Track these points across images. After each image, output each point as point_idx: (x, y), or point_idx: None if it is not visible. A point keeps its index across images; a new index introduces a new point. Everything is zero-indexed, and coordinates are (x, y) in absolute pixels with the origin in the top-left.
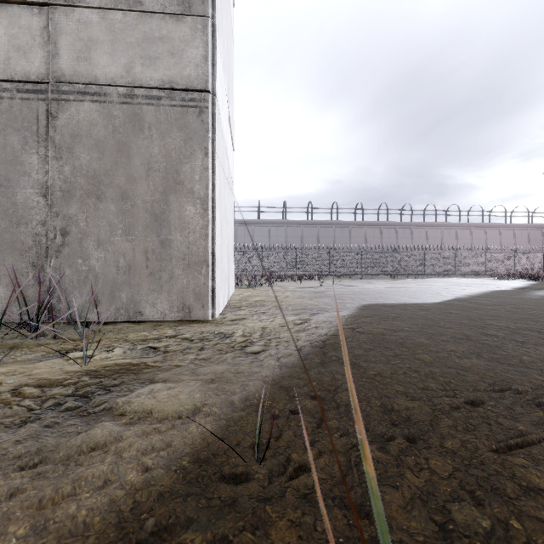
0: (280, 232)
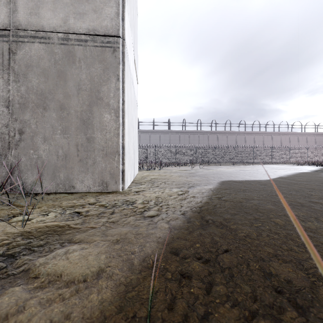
0: (166, 137)
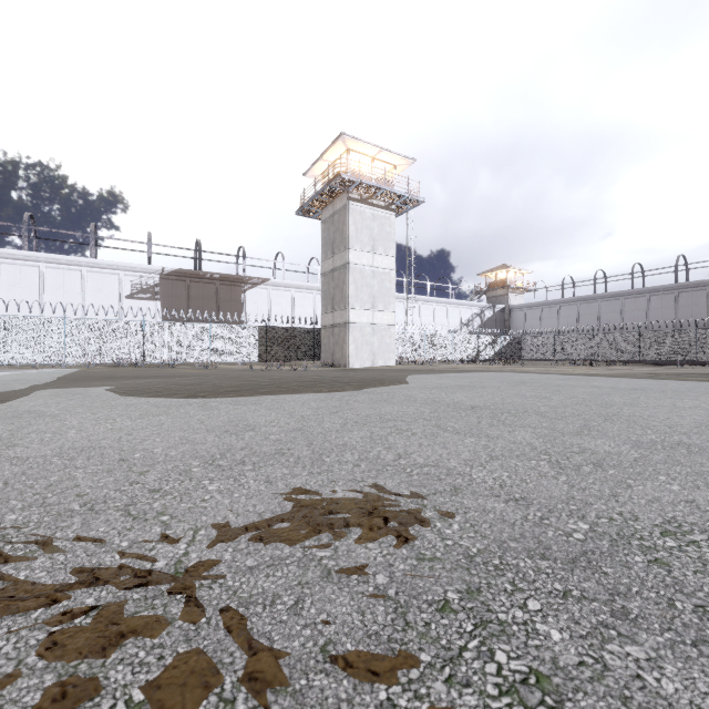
0: (665, 302)
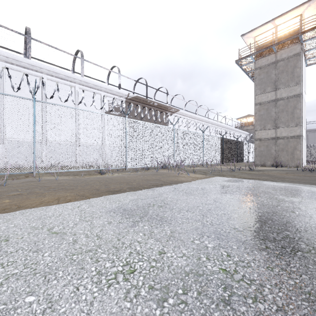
0: None
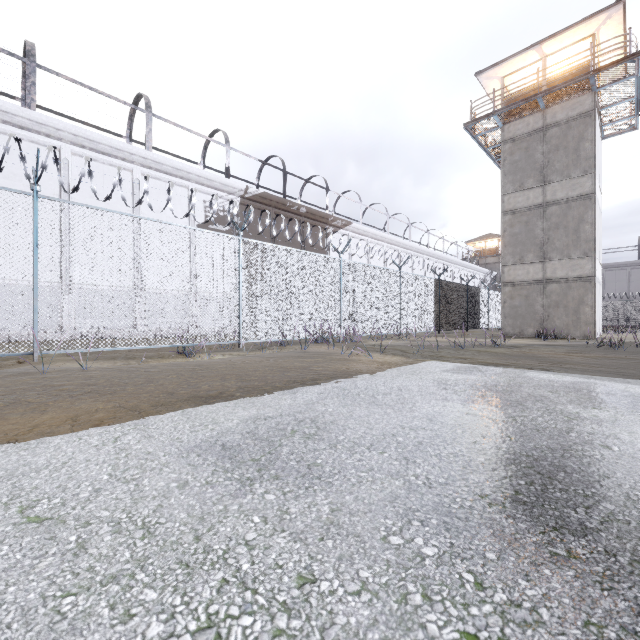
0: None
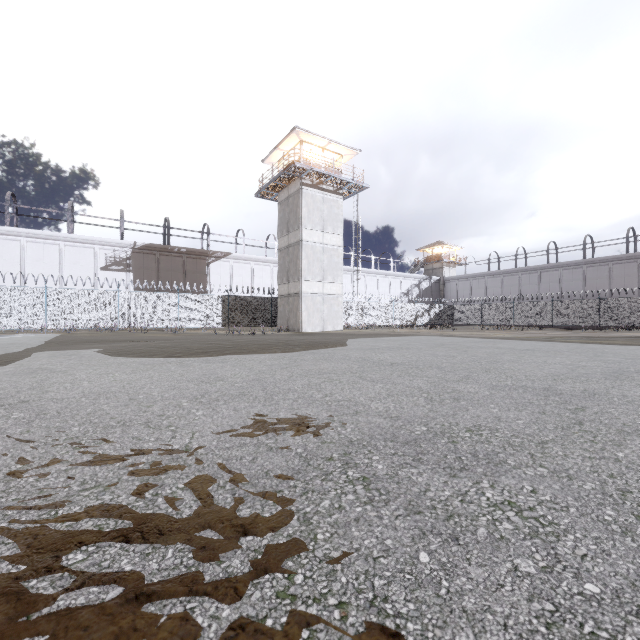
0: (575, 275)
